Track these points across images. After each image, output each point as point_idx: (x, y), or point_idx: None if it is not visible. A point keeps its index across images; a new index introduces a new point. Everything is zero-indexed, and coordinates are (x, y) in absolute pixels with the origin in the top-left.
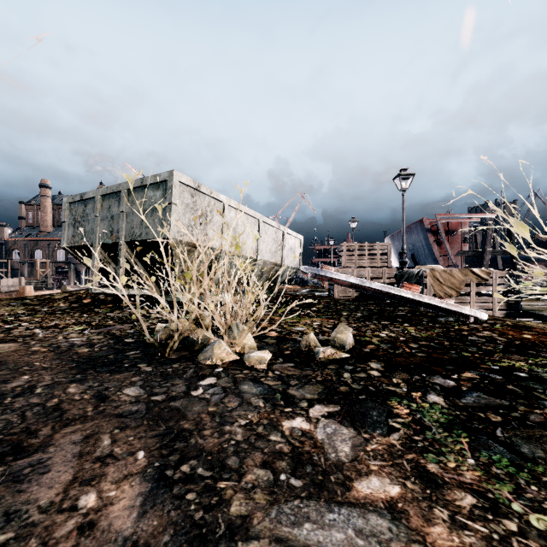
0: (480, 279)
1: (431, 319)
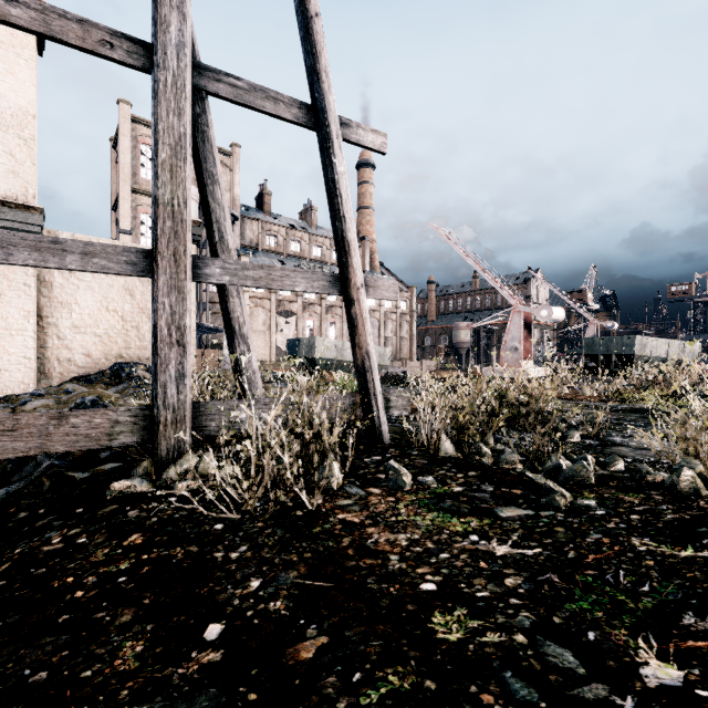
0: None
1: None
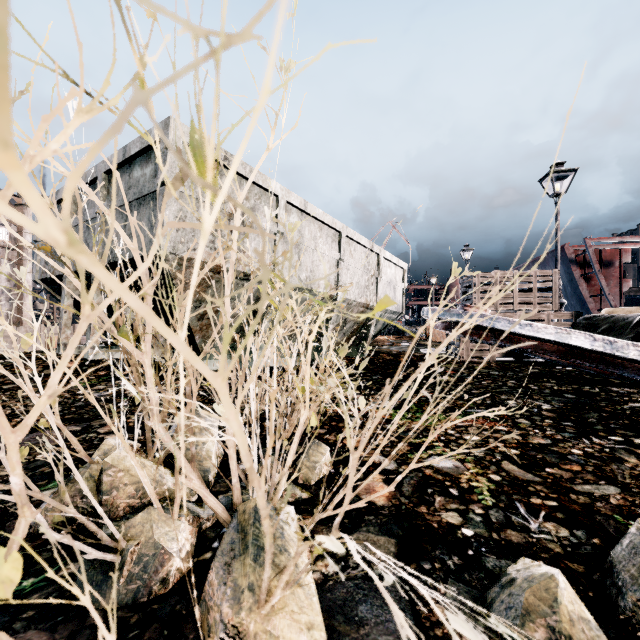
0: None
1: None
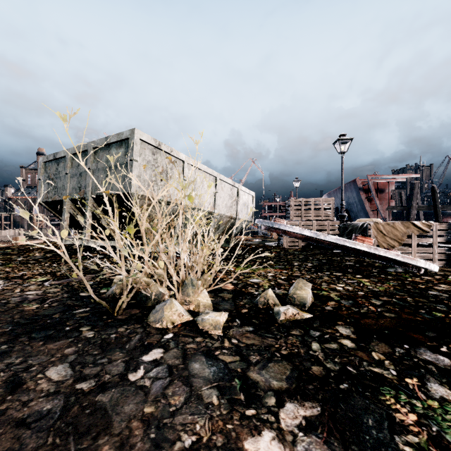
0: (421, 232)
1: (380, 270)
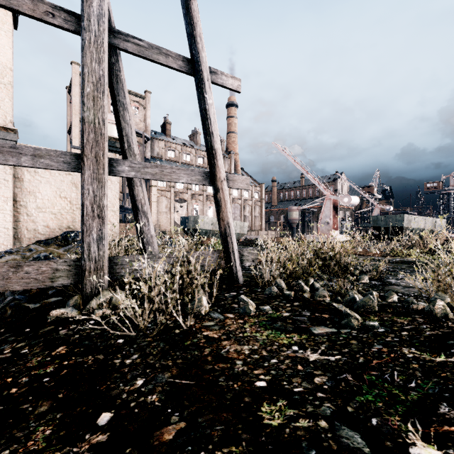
0: None
1: None
